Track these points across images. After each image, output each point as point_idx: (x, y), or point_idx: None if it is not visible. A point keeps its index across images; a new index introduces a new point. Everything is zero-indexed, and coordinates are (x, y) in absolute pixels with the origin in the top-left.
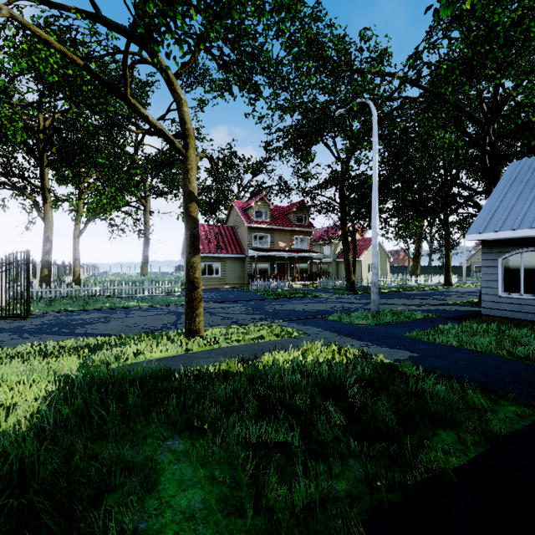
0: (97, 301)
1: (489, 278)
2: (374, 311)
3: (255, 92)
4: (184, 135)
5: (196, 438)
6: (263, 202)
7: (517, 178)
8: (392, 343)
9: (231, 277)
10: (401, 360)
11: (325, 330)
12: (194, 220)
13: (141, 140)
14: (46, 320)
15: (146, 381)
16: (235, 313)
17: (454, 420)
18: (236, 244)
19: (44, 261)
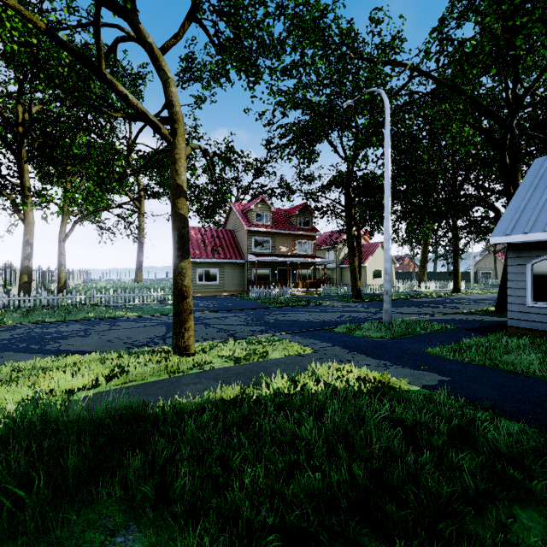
0: (81, 310)
1: (516, 286)
2: (386, 322)
3: (254, 74)
4: (171, 120)
5: (162, 529)
6: (264, 204)
7: (544, 175)
8: (414, 363)
9: (230, 284)
10: (431, 387)
11: (334, 345)
12: (182, 218)
13: (135, 139)
14: (16, 334)
15: (105, 427)
16: (232, 325)
17: (532, 489)
18: (235, 249)
19: (24, 266)
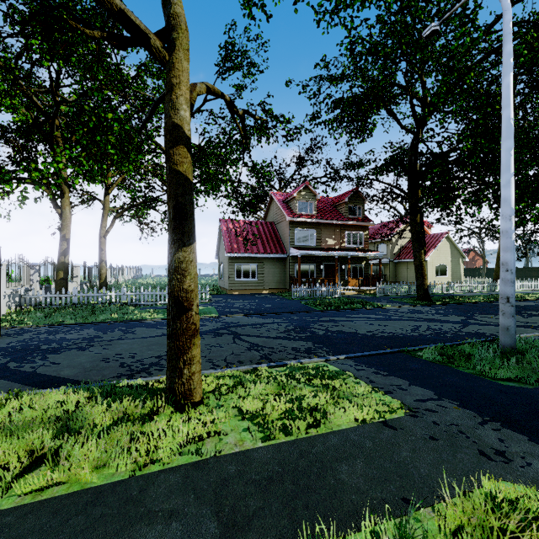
0: (108, 310)
1: None
2: (506, 346)
3: None
4: (168, 28)
5: None
6: (308, 192)
7: None
8: None
9: (270, 281)
10: None
11: (441, 397)
12: (181, 179)
13: None
14: (16, 341)
15: None
16: (269, 337)
17: None
18: (275, 242)
19: (60, 262)
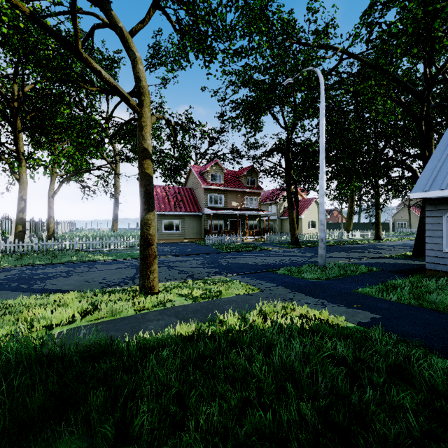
0: (65, 255)
1: (433, 235)
2: (321, 265)
3: (209, 55)
4: (139, 93)
5: None
6: (218, 167)
7: None
8: (348, 301)
9: (190, 233)
10: (365, 324)
11: (278, 285)
12: (148, 177)
13: (112, 113)
14: (10, 274)
15: (74, 364)
16: (191, 267)
17: None
18: (193, 203)
19: (19, 218)
